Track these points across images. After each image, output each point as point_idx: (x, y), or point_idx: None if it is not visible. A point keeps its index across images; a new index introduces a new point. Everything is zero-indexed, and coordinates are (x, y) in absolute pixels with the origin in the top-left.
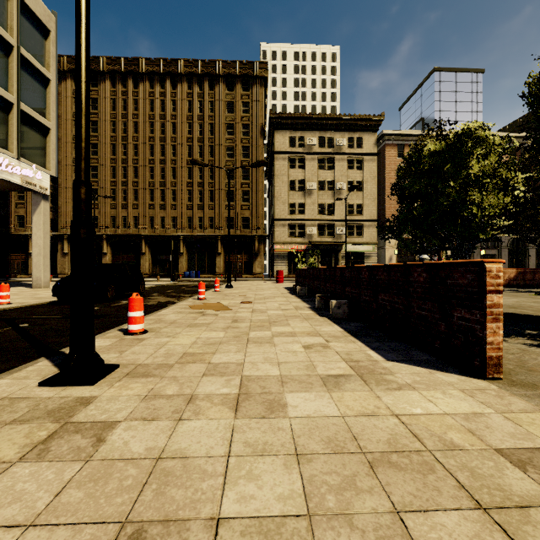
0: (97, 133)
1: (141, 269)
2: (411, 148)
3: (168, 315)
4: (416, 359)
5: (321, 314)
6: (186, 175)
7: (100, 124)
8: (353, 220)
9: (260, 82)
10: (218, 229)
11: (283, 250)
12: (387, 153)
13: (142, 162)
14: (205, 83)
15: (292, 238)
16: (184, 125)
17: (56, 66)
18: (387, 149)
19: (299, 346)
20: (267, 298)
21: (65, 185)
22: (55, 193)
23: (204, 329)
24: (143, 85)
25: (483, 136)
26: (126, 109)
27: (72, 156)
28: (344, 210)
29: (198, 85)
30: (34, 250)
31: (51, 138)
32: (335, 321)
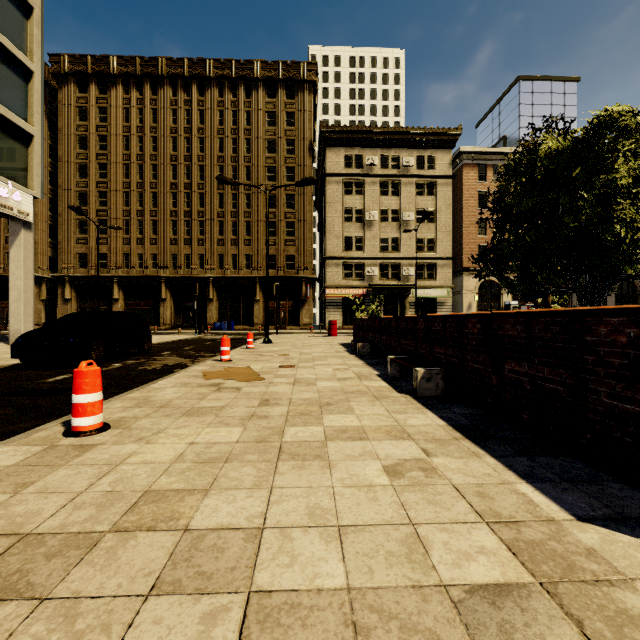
0: (106, 151)
1: (161, 319)
2: (508, 158)
3: (164, 389)
4: (636, 512)
5: (398, 388)
6: (217, 203)
7: (110, 139)
8: (424, 258)
9: (308, 87)
10: (256, 270)
11: (337, 295)
12: (465, 176)
13: (162, 186)
14: (240, 89)
15: (348, 280)
16: (214, 140)
17: (42, 54)
18: (465, 171)
19: (376, 468)
20: (316, 359)
21: (66, 215)
22: (55, 225)
23: (209, 421)
24: (163, 91)
25: (633, 124)
26: (142, 121)
27: (76, 179)
28: (412, 246)
29: (232, 91)
30: (11, 294)
31: (34, 148)
32: (424, 402)
